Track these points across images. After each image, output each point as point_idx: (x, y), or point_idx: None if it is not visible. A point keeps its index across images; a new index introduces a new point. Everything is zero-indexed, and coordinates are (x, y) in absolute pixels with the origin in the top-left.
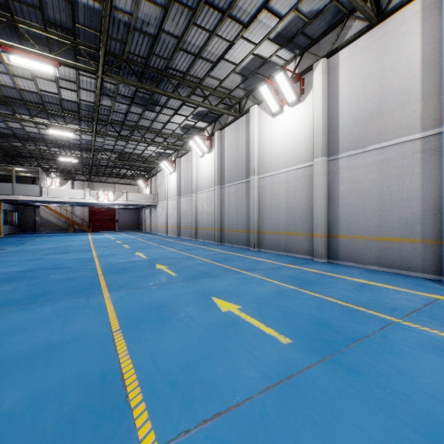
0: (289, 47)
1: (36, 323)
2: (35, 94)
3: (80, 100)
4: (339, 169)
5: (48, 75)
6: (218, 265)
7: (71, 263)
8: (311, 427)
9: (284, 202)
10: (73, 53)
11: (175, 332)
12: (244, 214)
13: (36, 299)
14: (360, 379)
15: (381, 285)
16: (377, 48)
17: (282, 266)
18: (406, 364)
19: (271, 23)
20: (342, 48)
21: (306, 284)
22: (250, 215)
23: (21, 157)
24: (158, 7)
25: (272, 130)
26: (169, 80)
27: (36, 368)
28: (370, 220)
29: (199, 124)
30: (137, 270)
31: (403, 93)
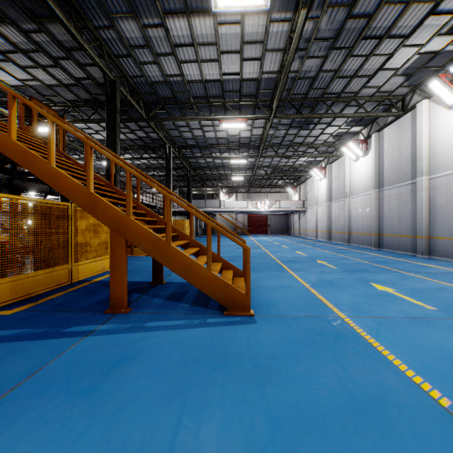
0: None
1: (264, 278)
2: (225, 139)
3: (252, 135)
4: None
5: None
6: (376, 265)
7: (256, 255)
8: (431, 330)
9: None
10: (253, 107)
11: (345, 292)
12: (409, 218)
13: (254, 269)
14: None
15: None
16: None
17: None
18: None
19: (441, 21)
20: None
21: None
22: (416, 219)
23: (207, 180)
24: (319, 58)
25: (447, 124)
26: (324, 103)
27: (279, 291)
28: None
29: (353, 129)
30: (304, 262)
31: None
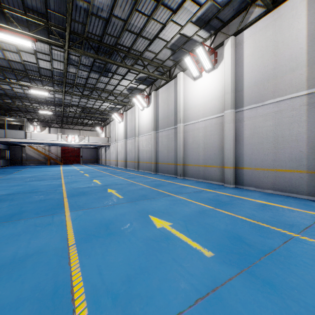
0: (206, 28)
1: (8, 238)
2: (20, 64)
3: (53, 68)
4: (244, 118)
5: (28, 49)
6: (154, 189)
7: (44, 188)
8: None
9: (203, 142)
10: (47, 32)
11: (119, 246)
12: (173, 151)
13: (12, 217)
14: (275, 292)
15: (278, 205)
16: (272, 27)
17: (202, 190)
18: (311, 276)
19: (193, 9)
20: (246, 28)
21: (221, 204)
22: (177, 152)
23: (11, 110)
24: None
25: (193, 90)
26: (118, 53)
27: None
28: (267, 156)
29: (140, 86)
30: (93, 194)
31: (292, 61)
